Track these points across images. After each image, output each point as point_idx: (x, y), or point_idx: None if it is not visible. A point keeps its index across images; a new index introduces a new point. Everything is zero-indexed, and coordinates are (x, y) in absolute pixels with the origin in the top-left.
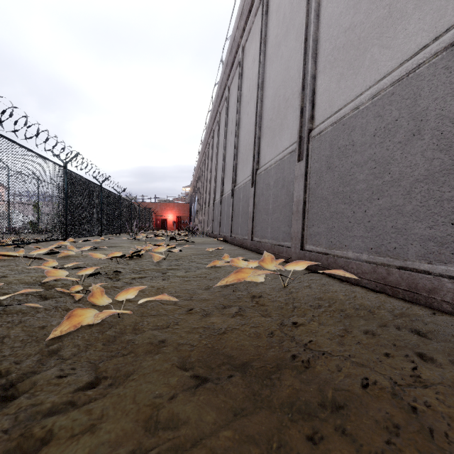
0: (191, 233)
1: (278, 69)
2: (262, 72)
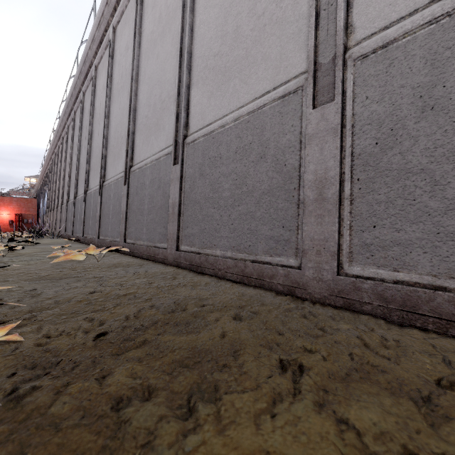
0: (38, 234)
1: (118, 111)
2: (109, 104)
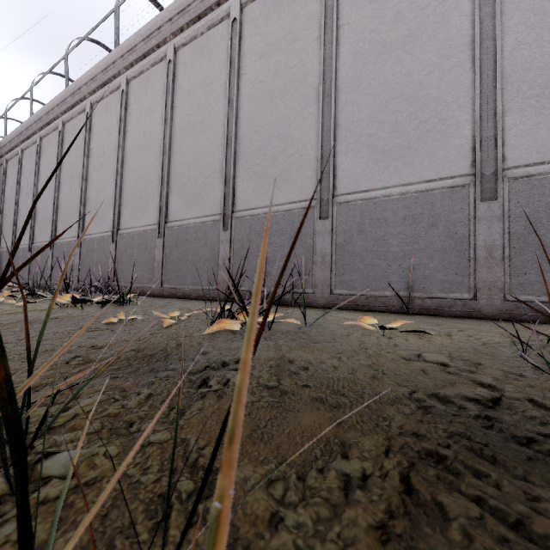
0: None
1: (25, 206)
2: (18, 198)
